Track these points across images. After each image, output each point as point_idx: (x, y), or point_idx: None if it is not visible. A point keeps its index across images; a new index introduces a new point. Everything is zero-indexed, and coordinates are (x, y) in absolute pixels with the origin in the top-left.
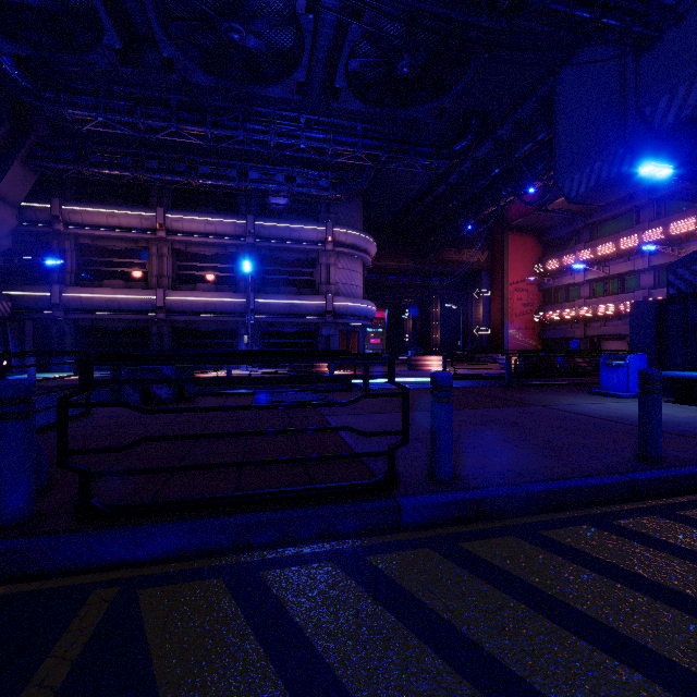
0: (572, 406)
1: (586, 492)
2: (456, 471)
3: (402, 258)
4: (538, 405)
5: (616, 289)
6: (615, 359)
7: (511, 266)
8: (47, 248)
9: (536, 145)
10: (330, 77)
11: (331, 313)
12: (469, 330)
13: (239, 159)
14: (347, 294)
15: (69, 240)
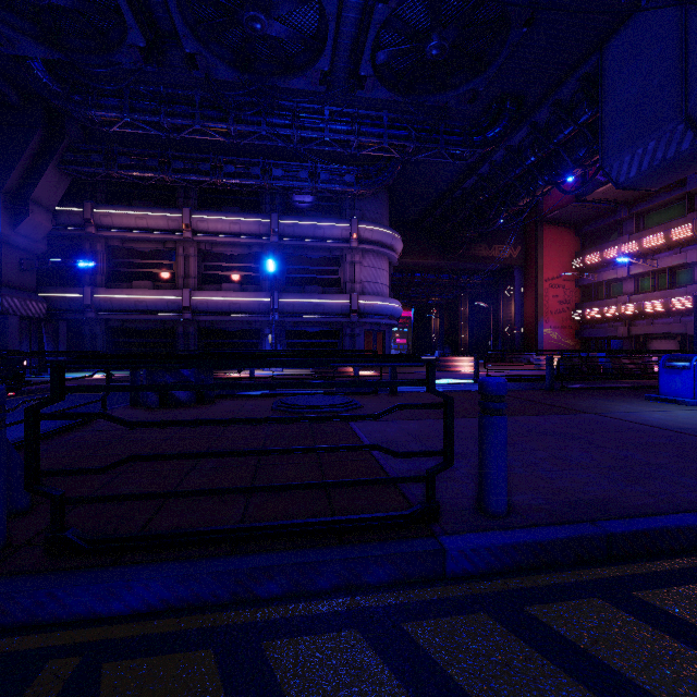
0: (631, 414)
1: (686, 535)
2: (509, 498)
3: (429, 255)
4: (590, 413)
5: (666, 283)
6: (678, 361)
7: (546, 261)
8: (80, 251)
9: (577, 128)
10: (355, 65)
11: (356, 312)
12: (500, 329)
13: (263, 157)
14: (373, 293)
15: (100, 242)
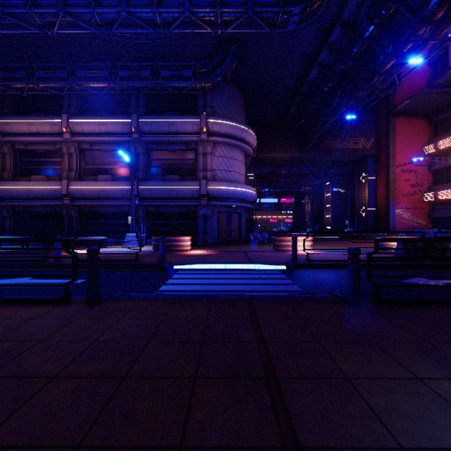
0: None
1: None
2: None
3: (289, 150)
4: None
5: None
6: None
7: (397, 149)
8: None
9: None
10: None
11: (205, 196)
12: (356, 211)
13: None
14: (225, 179)
15: (7, 146)
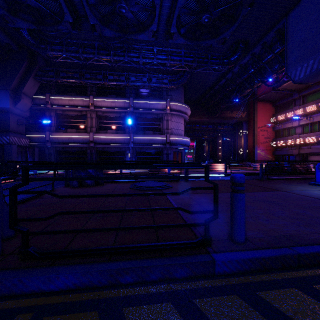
0: (302, 192)
1: None
2: (246, 234)
3: (203, 116)
4: (282, 191)
5: (317, 129)
6: None
7: (258, 119)
8: (44, 116)
9: (274, 55)
10: (168, 28)
11: (169, 143)
12: (236, 151)
13: (126, 72)
14: (176, 134)
15: (53, 112)
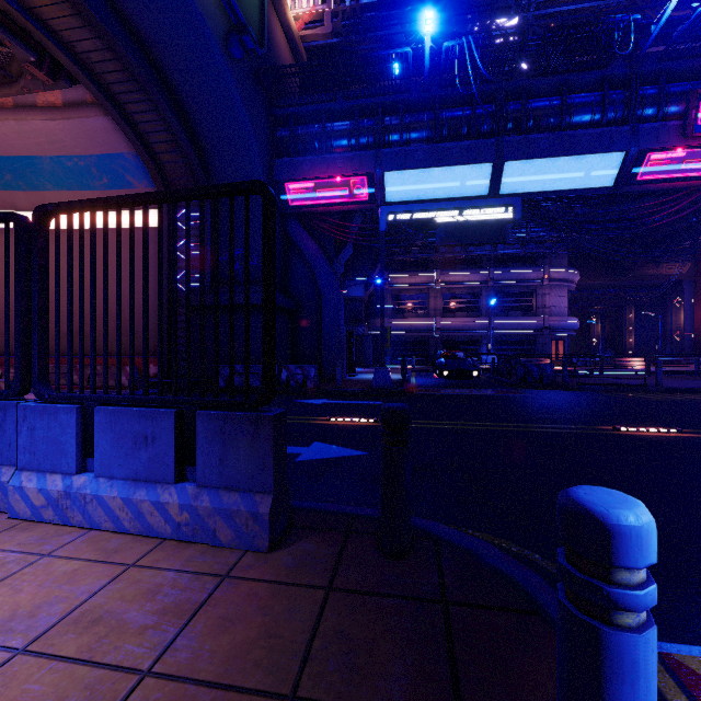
0: None
1: None
2: (663, 386)
3: (597, 277)
4: None
5: None
6: None
7: None
8: (376, 298)
9: None
10: None
11: (547, 328)
12: (669, 335)
13: None
14: (558, 314)
15: (388, 293)
